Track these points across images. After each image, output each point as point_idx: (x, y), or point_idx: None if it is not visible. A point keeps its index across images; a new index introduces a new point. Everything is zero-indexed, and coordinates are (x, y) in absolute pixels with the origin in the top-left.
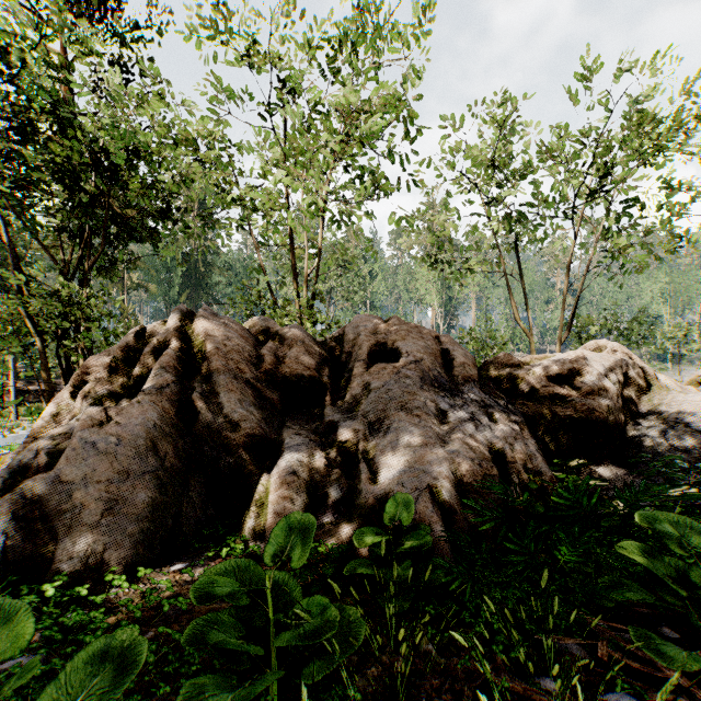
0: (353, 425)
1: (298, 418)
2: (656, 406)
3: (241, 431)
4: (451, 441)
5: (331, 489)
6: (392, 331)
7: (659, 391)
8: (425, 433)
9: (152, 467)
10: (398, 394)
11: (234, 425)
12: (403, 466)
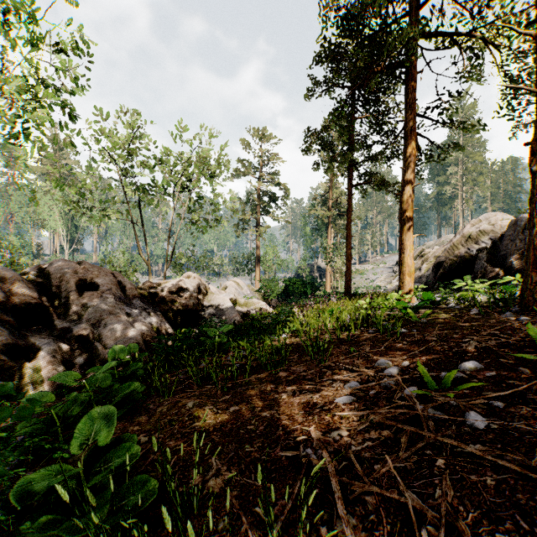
0: (82, 327)
1: (33, 330)
2: (210, 301)
3: None
4: (137, 325)
5: (75, 361)
6: (89, 272)
7: (211, 294)
8: (126, 323)
9: None
10: (107, 307)
11: None
12: (120, 338)
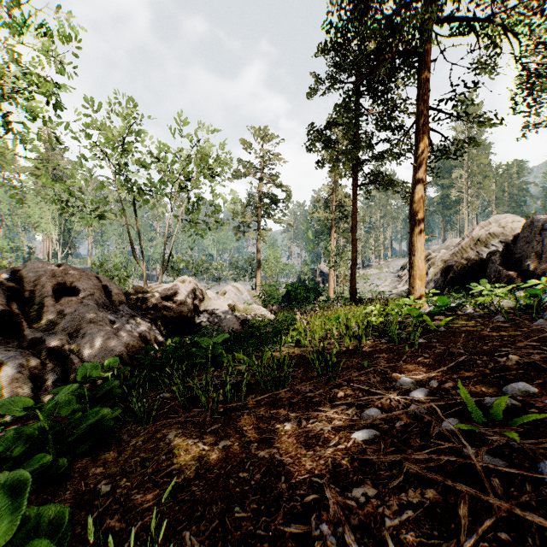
0: (56, 337)
1: None
2: (206, 307)
3: None
4: (121, 335)
5: (47, 376)
6: (69, 275)
7: (208, 300)
8: (108, 333)
9: None
10: (87, 315)
11: None
12: (100, 350)
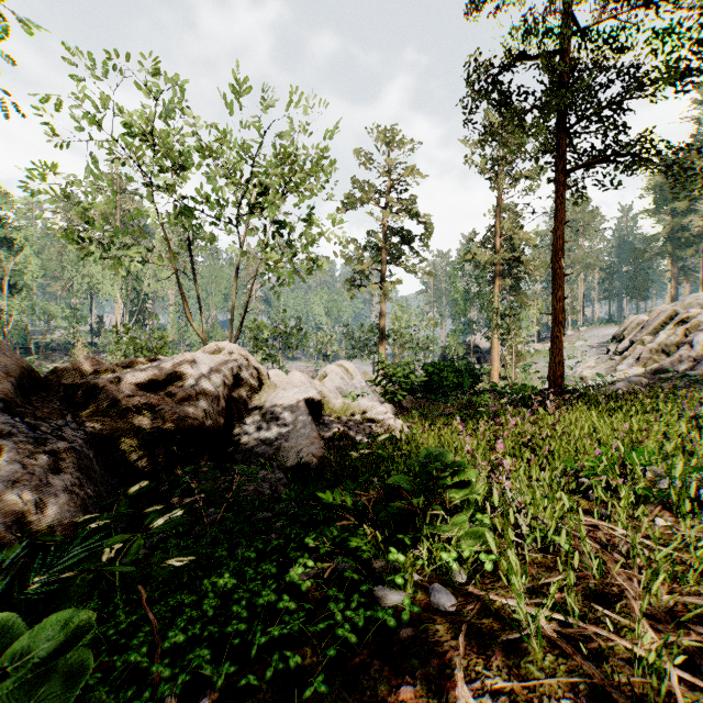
0: None
1: None
2: (263, 404)
3: None
4: None
5: None
6: None
7: (269, 389)
8: None
9: None
10: None
11: None
12: None
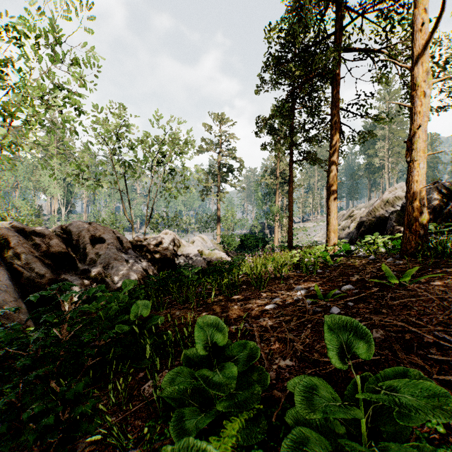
0: (96, 268)
1: (64, 271)
2: (182, 252)
3: (46, 278)
4: (133, 268)
5: None
6: (97, 230)
7: (183, 247)
8: (126, 266)
9: (19, 296)
10: (112, 255)
11: (42, 276)
12: (123, 277)
